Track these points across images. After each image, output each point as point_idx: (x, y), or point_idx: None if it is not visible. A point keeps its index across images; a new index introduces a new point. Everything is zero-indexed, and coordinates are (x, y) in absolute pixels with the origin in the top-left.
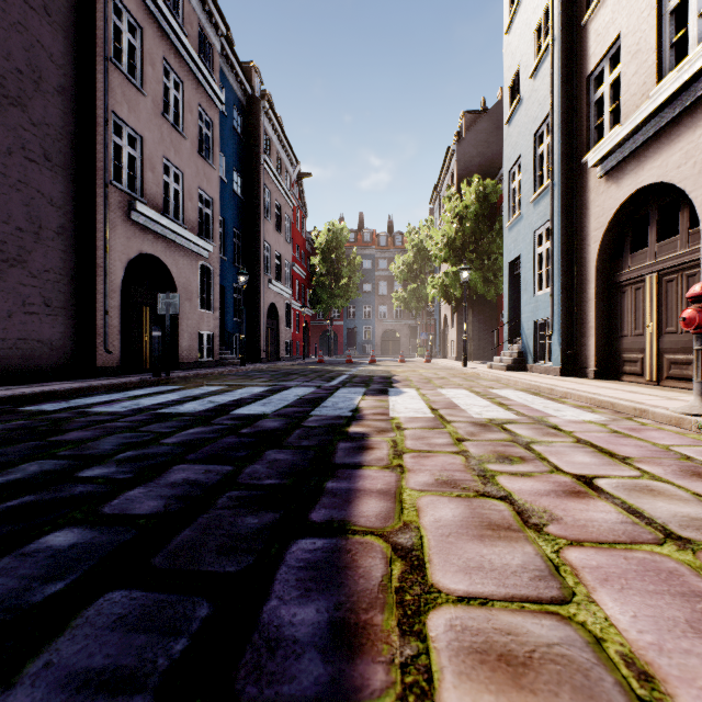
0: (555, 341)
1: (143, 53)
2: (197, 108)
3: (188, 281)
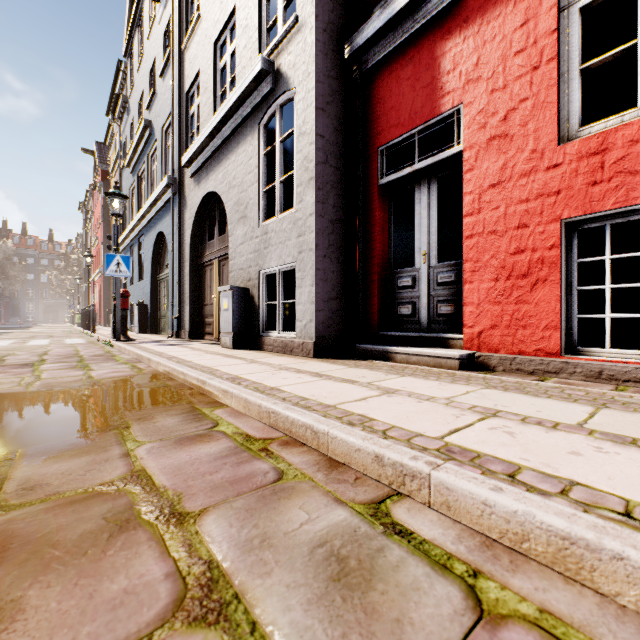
0: None
1: None
2: None
3: None
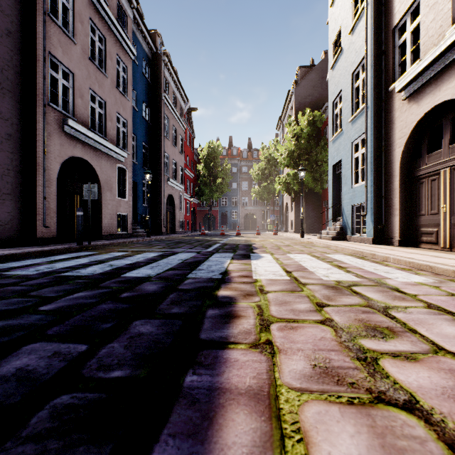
0: (368, 219)
1: (74, 13)
2: (116, 56)
3: (108, 177)
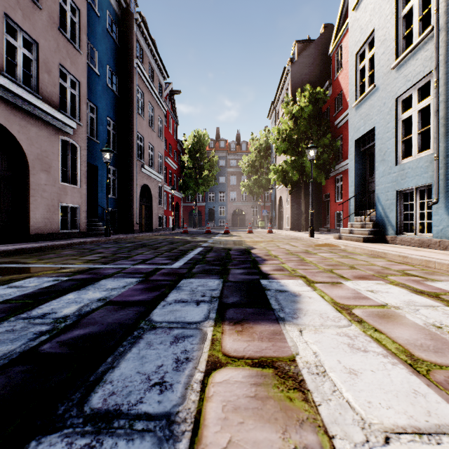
0: (440, 210)
1: None
2: None
3: (43, 152)
